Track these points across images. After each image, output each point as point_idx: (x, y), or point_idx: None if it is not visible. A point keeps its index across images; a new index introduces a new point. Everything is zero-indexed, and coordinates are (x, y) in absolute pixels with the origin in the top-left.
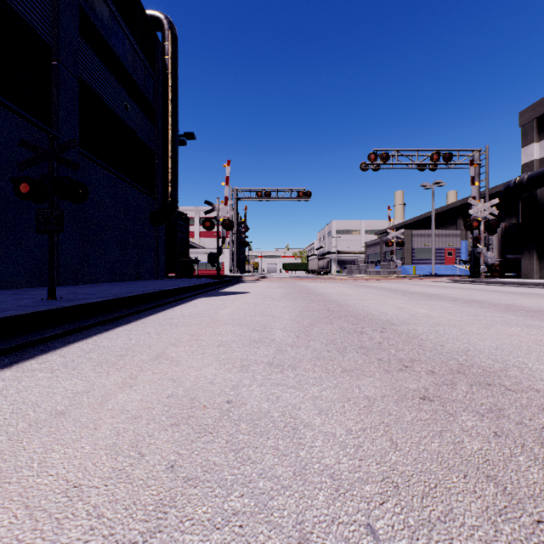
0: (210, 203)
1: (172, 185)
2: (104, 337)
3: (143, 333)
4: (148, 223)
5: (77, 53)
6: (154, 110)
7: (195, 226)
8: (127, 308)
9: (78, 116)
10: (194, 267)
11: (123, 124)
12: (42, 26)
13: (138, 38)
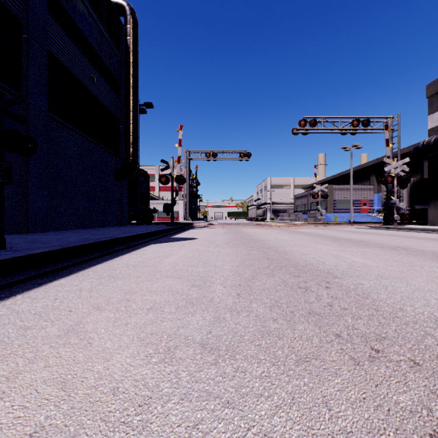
0: (165, 162)
1: (133, 146)
2: (29, 295)
3: (74, 290)
4: (112, 178)
5: (46, 28)
6: (118, 83)
7: (156, 182)
8: (76, 257)
9: (47, 84)
10: (153, 215)
11: (90, 93)
12: (13, 3)
13: (104, 21)
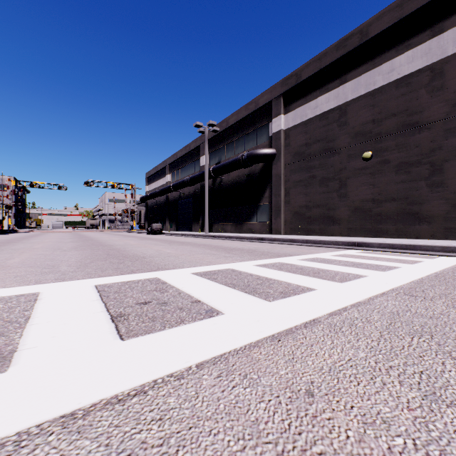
0: None
1: None
2: None
3: None
4: None
5: None
6: None
7: None
8: None
9: None
10: None
11: None
12: None
13: None
